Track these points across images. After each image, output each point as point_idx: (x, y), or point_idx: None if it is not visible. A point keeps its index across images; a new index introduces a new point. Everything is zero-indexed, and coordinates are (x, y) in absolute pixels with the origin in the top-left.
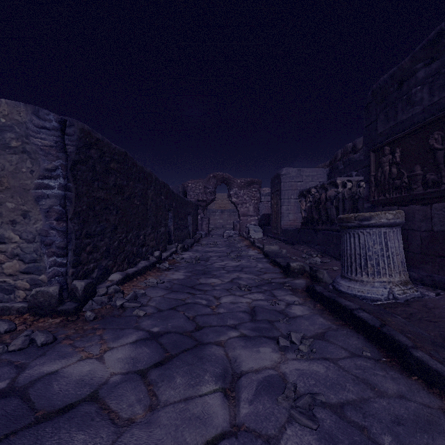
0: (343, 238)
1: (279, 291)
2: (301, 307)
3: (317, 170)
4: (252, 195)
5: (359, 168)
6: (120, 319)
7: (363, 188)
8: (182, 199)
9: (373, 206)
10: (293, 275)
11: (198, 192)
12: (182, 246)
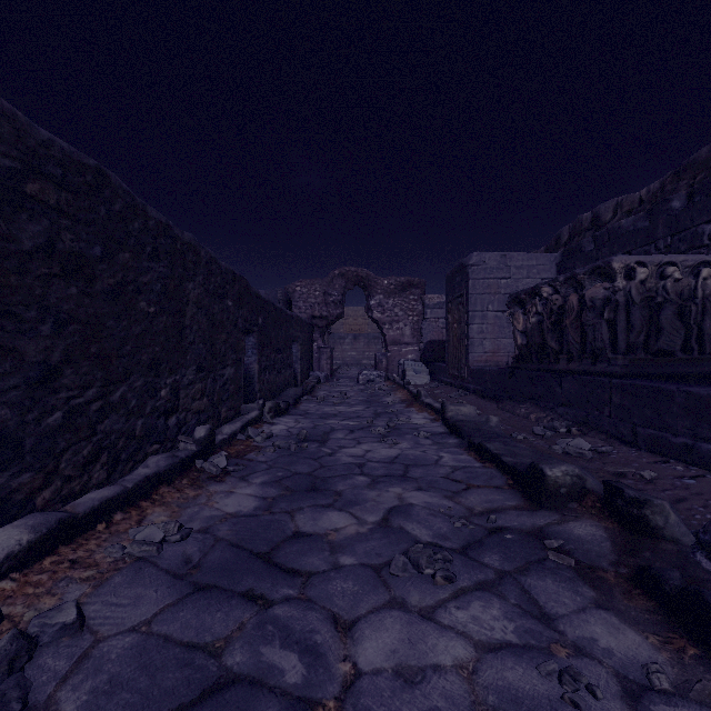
0: None
1: (548, 583)
2: None
3: (537, 255)
4: (408, 308)
5: (634, 246)
6: None
7: (672, 281)
8: (280, 312)
9: None
10: (553, 503)
11: (313, 301)
12: (274, 405)
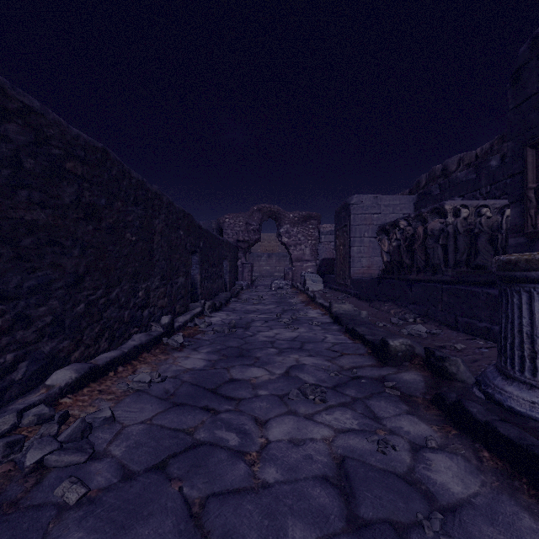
0: (510, 300)
1: (382, 403)
2: (449, 461)
3: (400, 197)
4: (308, 234)
5: (465, 192)
6: (4, 526)
7: (485, 218)
8: (214, 238)
9: (531, 242)
10: (393, 362)
11: (238, 229)
12: (211, 304)
